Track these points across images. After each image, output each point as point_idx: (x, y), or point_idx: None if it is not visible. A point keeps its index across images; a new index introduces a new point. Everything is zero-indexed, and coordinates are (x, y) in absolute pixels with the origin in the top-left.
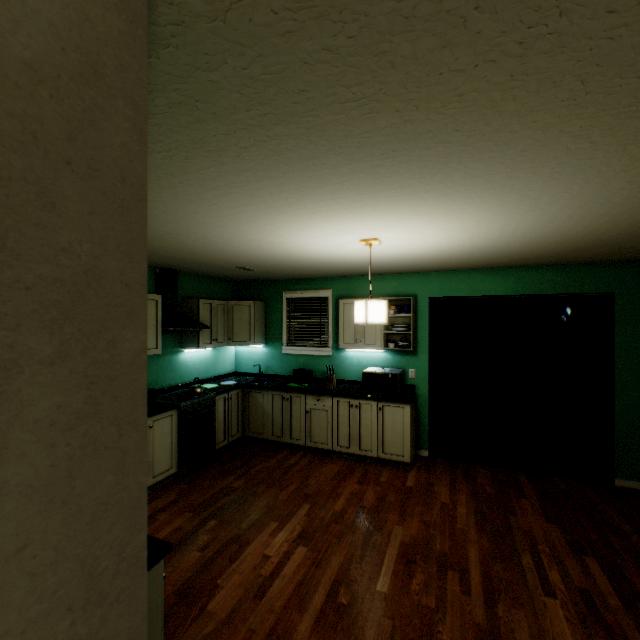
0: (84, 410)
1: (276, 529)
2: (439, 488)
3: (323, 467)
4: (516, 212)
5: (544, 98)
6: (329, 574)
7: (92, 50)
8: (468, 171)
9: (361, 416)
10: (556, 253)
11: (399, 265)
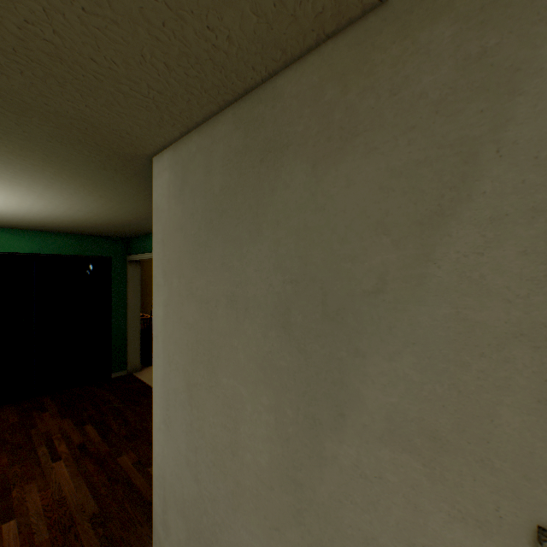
0: None
1: None
2: None
3: None
4: (29, 197)
5: (28, 154)
6: None
7: None
8: None
9: None
10: (72, 227)
11: None
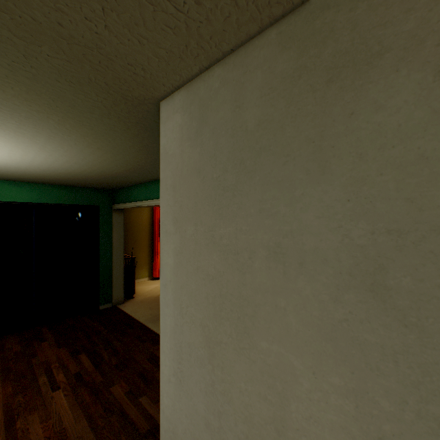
0: None
1: None
2: None
3: None
4: (32, 149)
5: (34, 98)
6: None
7: None
8: None
9: None
10: (67, 179)
11: None
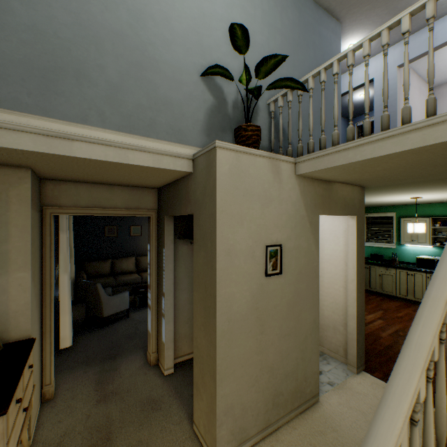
0: (360, 245)
1: (367, 314)
2: None
3: (389, 302)
4: None
5: None
6: (394, 328)
7: (360, 203)
8: None
9: (414, 280)
10: None
11: (440, 201)
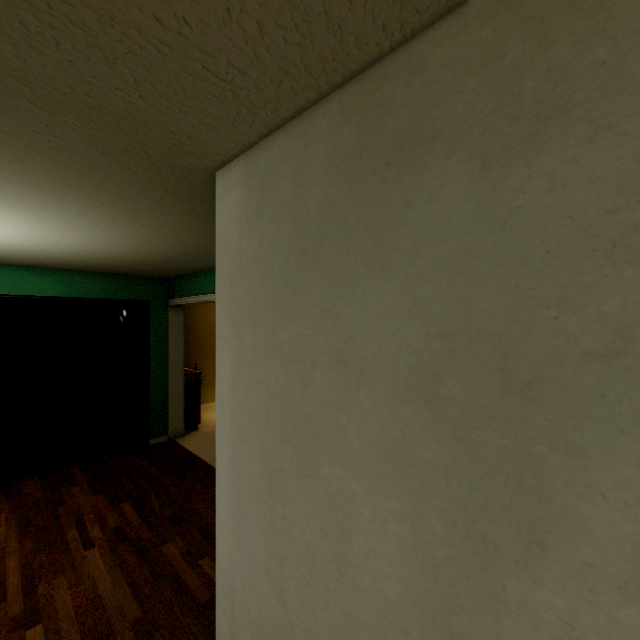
0: None
1: None
2: None
3: None
4: (58, 228)
5: (59, 169)
6: None
7: None
8: None
9: None
10: (105, 265)
11: None
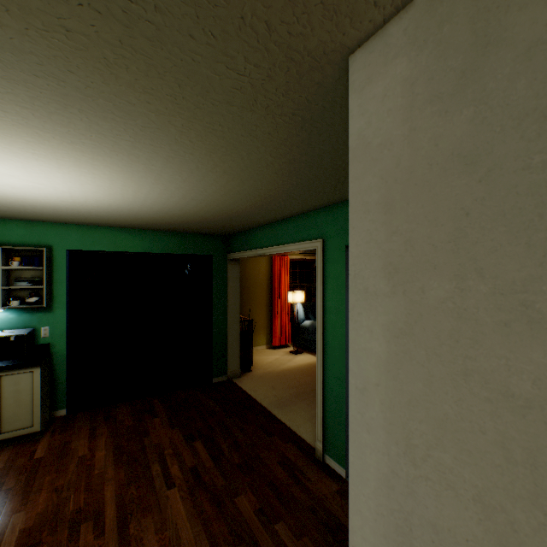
0: None
1: None
2: (78, 443)
3: None
4: (146, 182)
5: (154, 84)
6: None
7: None
8: (94, 125)
9: None
10: (179, 223)
11: (26, 210)
